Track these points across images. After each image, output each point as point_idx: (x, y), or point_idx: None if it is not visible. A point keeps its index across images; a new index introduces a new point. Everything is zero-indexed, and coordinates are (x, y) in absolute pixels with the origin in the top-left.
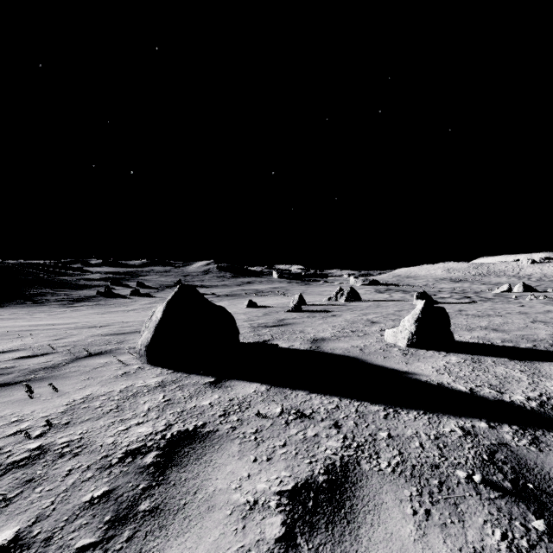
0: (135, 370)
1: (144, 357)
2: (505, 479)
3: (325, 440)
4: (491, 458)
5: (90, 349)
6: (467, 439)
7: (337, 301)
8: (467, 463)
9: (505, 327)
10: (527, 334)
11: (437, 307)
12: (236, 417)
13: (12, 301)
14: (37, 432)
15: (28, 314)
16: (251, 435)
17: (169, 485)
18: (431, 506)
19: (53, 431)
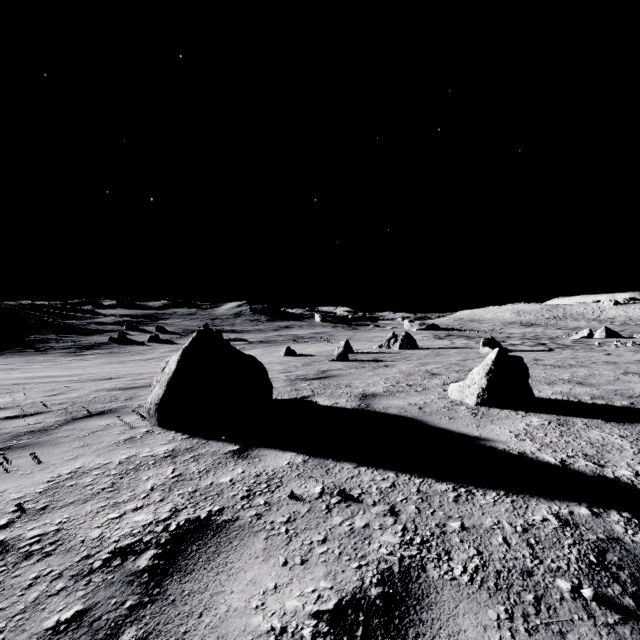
0: (142, 434)
1: (154, 418)
2: (624, 592)
3: (378, 533)
4: (601, 560)
5: (91, 407)
6: (566, 532)
7: (390, 349)
8: (570, 568)
9: (593, 379)
10: (620, 389)
11: (513, 356)
12: (263, 500)
13: (9, 348)
14: (3, 521)
15: (28, 363)
16: (282, 526)
17: (166, 601)
18: (528, 637)
19: (23, 519)
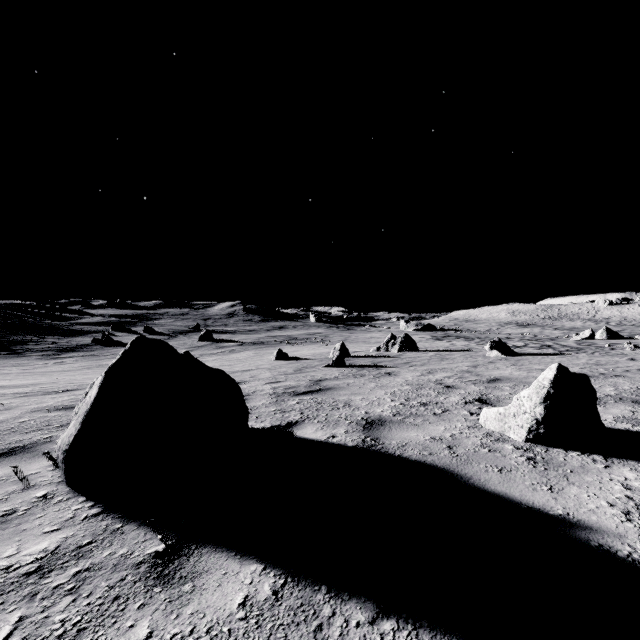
0: (30, 504)
1: (62, 471)
2: None
3: None
4: None
5: (3, 441)
6: None
7: (388, 352)
8: None
9: None
10: None
11: (576, 374)
12: None
13: None
14: None
15: None
16: None
17: None
18: None
19: None
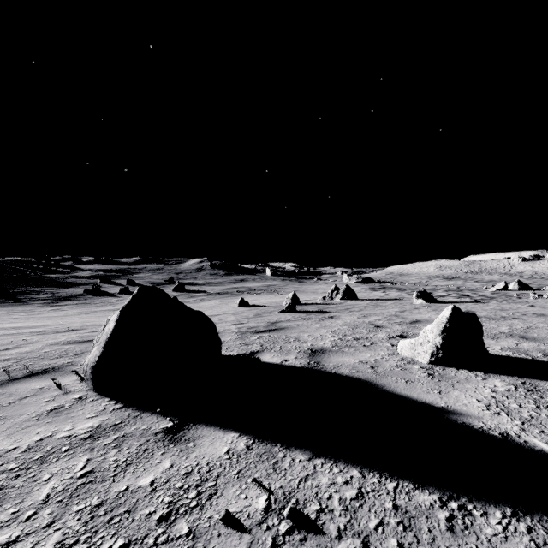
0: (72, 402)
1: (90, 382)
2: None
3: None
4: None
5: (36, 365)
6: None
7: (332, 300)
8: None
9: (533, 333)
10: None
11: (467, 313)
12: (186, 525)
13: None
14: None
15: (7, 313)
16: None
17: None
18: None
19: None
